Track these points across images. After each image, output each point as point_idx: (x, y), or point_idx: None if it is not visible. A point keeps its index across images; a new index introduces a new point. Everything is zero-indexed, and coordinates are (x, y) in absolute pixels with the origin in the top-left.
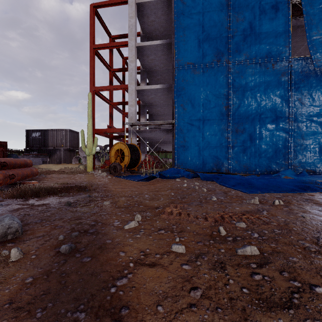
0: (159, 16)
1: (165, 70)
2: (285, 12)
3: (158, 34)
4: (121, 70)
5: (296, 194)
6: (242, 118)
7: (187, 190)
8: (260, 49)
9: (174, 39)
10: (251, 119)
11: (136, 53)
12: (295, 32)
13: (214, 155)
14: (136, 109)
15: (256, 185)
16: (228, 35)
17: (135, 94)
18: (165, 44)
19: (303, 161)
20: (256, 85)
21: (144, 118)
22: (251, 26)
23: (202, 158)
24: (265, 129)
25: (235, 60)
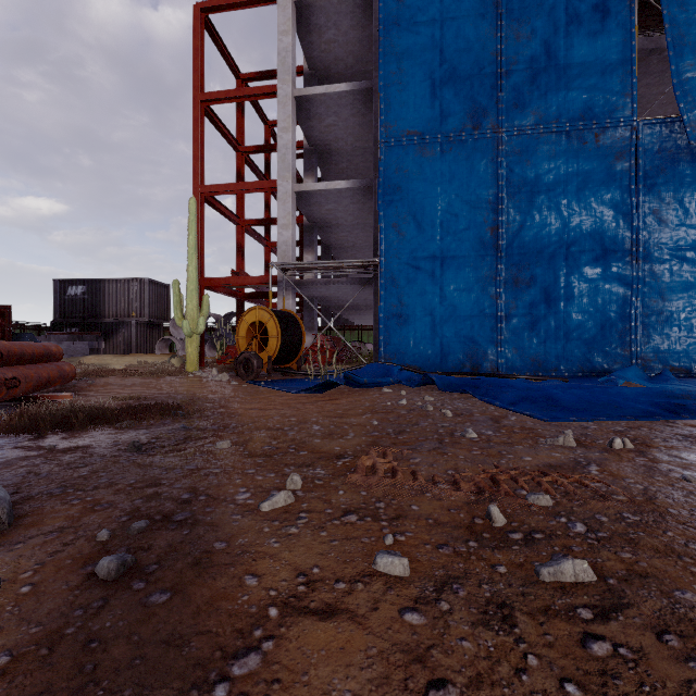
0: (344, 31)
1: (359, 150)
2: (623, 18)
3: (342, 72)
4: (261, 150)
5: (657, 423)
6: (528, 253)
7: (408, 415)
8: (568, 101)
9: (378, 80)
10: (548, 256)
11: (295, 112)
12: (645, 64)
13: (466, 336)
14: (294, 235)
15: (564, 403)
16: (497, 70)
17: (292, 201)
18: (359, 91)
19: (663, 348)
20: (559, 180)
21: (311, 254)
22: (549, 51)
23: (440, 341)
24: (580, 277)
25: (512, 126)
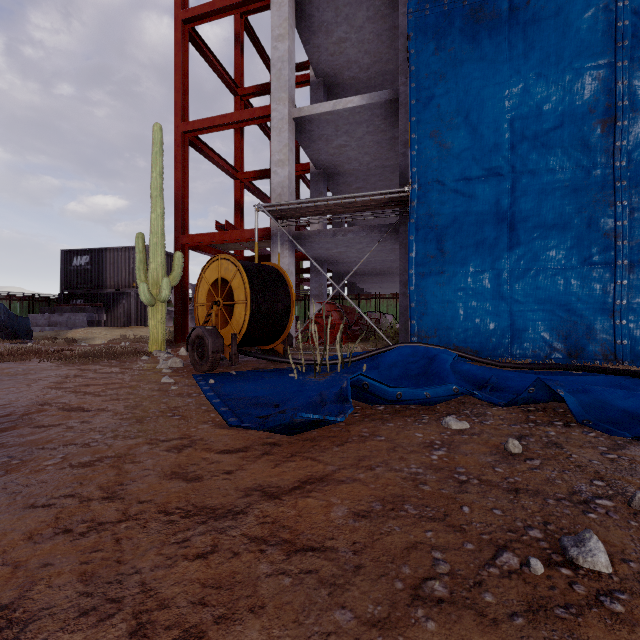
0: None
1: (376, 77)
2: None
3: None
4: (262, 91)
5: None
6: None
7: None
8: None
9: None
10: None
11: (294, 17)
12: None
13: (556, 300)
14: (292, 175)
15: None
16: None
17: (291, 130)
18: None
19: None
20: None
21: None
22: None
23: (509, 309)
24: None
25: None
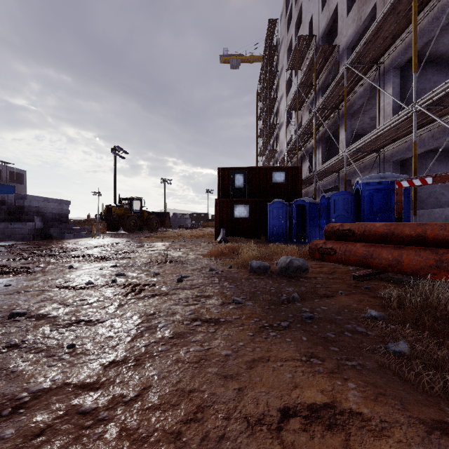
0: None
1: None
2: None
3: None
4: None
5: None
6: None
7: None
8: None
9: None
10: None
11: None
12: None
13: None
14: None
15: None
16: None
17: None
18: None
19: None
20: None
21: None
22: None
23: None
24: None
25: None
